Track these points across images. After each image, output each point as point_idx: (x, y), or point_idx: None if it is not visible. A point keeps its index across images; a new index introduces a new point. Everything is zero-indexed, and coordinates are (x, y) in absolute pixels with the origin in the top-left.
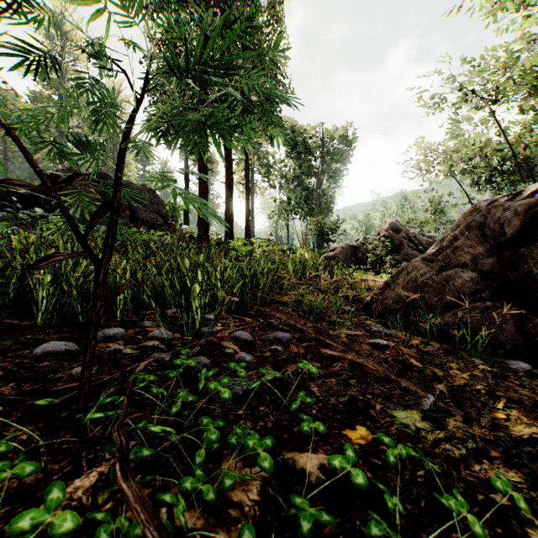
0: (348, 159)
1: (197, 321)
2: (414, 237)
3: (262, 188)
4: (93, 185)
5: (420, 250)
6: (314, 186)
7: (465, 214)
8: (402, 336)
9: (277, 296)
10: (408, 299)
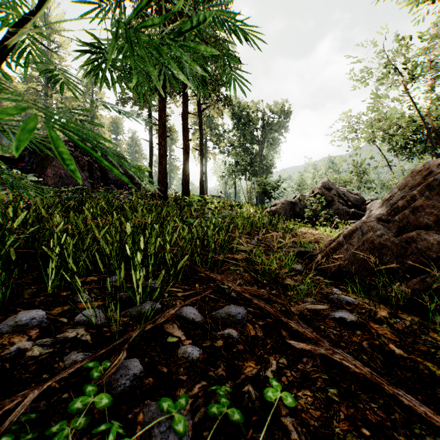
0: (285, 129)
1: (137, 296)
2: (344, 194)
3: (214, 153)
4: (70, 150)
5: (349, 205)
6: (257, 151)
7: (412, 174)
8: (364, 305)
9: (229, 255)
10: (377, 268)
